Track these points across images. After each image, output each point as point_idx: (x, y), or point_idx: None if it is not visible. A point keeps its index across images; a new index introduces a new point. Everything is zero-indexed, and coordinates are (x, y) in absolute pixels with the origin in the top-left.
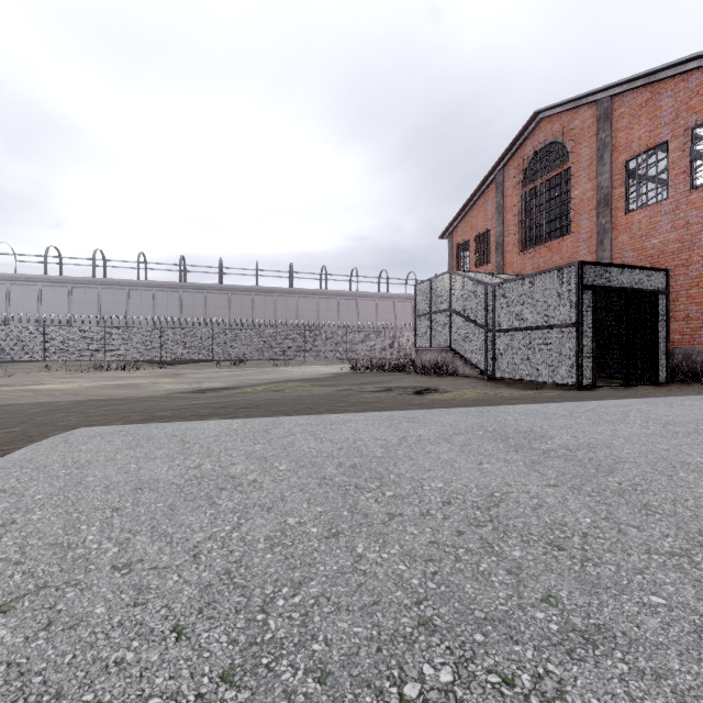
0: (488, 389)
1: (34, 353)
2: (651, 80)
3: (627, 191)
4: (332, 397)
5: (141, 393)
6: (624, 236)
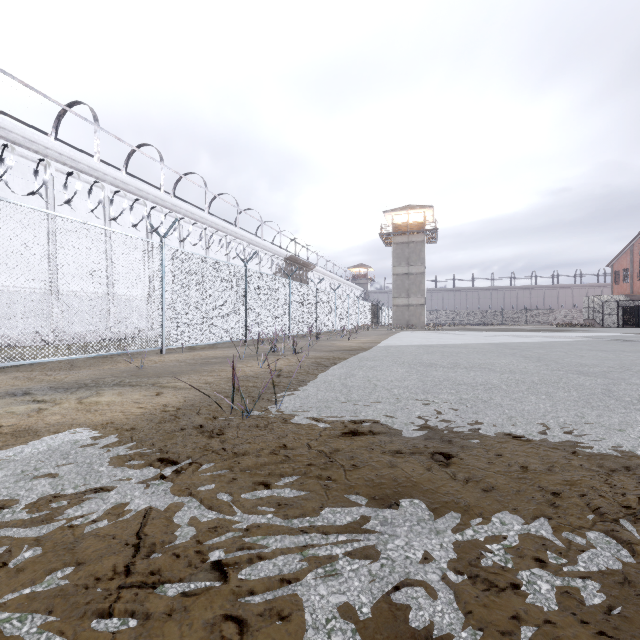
0: None
1: None
2: None
3: None
4: None
5: None
6: None
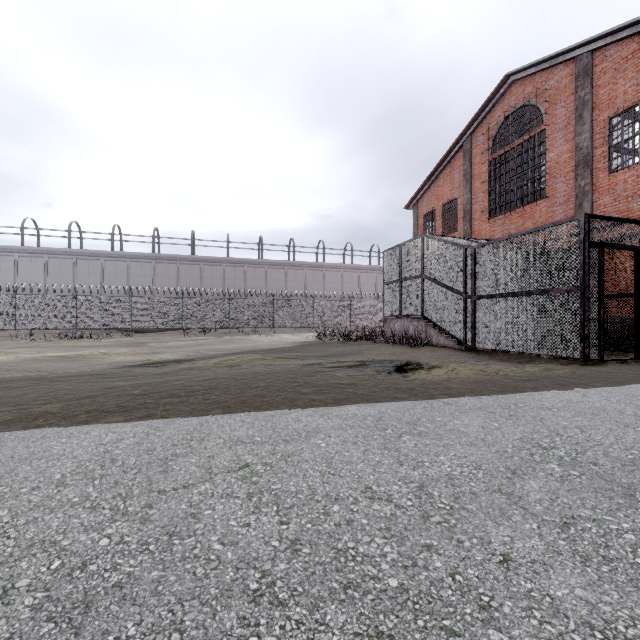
0: (479, 364)
1: (5, 321)
2: (639, 29)
3: (610, 150)
4: (294, 376)
5: (79, 367)
6: (606, 198)
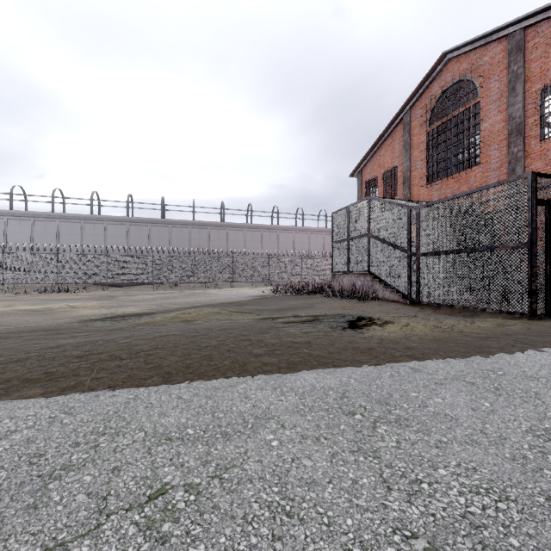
0: (430, 319)
1: None
2: None
3: (542, 119)
4: (247, 333)
5: (42, 321)
6: (538, 163)
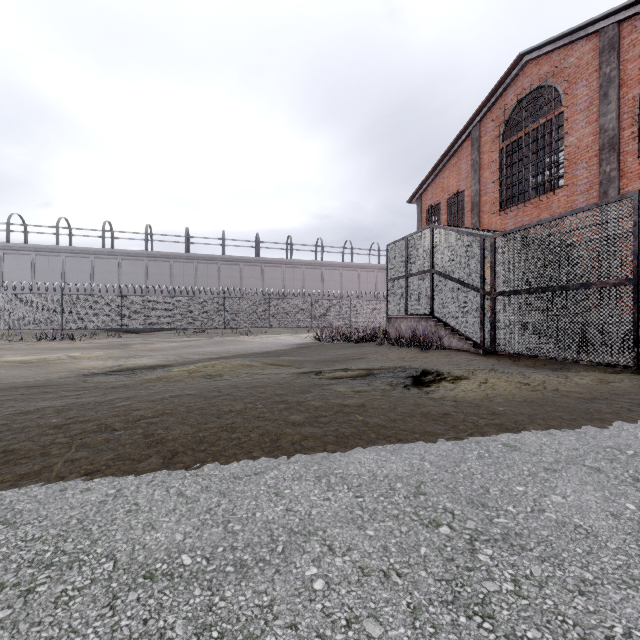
0: (512, 373)
1: None
2: None
3: None
4: (283, 392)
5: (32, 375)
6: (636, 184)
